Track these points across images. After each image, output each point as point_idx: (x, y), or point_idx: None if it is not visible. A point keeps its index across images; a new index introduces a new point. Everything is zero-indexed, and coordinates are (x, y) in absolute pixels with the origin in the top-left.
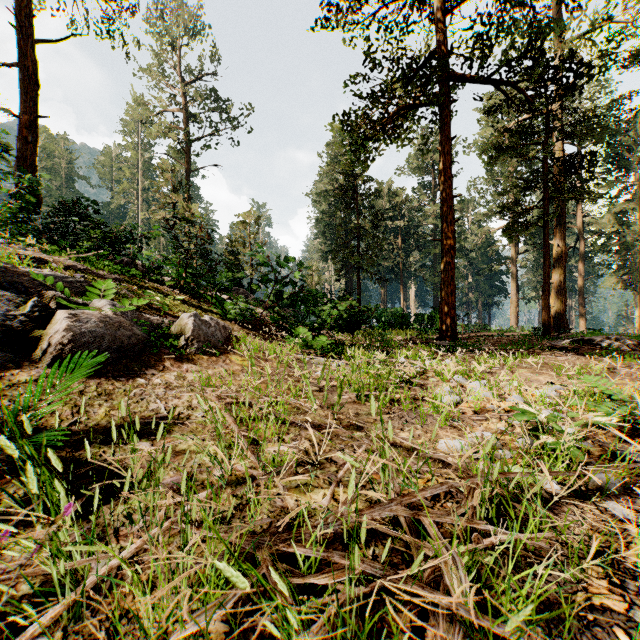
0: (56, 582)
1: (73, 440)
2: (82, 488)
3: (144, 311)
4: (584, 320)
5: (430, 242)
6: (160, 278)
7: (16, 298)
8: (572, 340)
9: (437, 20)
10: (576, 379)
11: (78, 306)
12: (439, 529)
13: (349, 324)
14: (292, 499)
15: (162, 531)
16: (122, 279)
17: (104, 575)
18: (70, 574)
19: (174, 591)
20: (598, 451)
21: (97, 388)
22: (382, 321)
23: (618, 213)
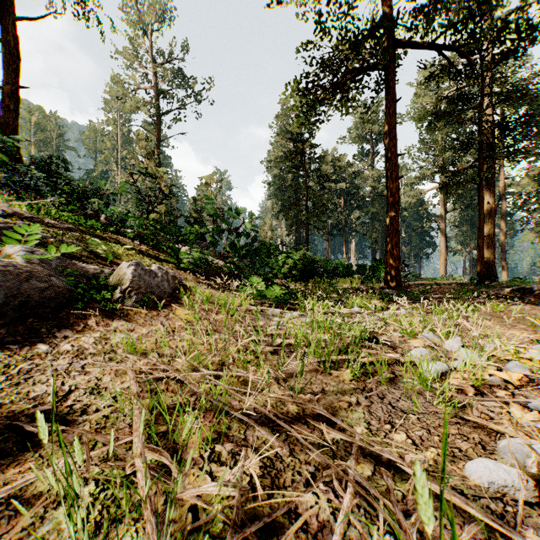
0: None
1: None
2: None
3: (87, 260)
4: (505, 270)
5: (369, 202)
6: (122, 230)
7: None
8: (511, 289)
9: None
10: None
11: None
12: None
13: (302, 274)
14: None
15: None
16: (76, 229)
17: None
18: None
19: None
20: None
21: None
22: (328, 271)
23: (536, 176)
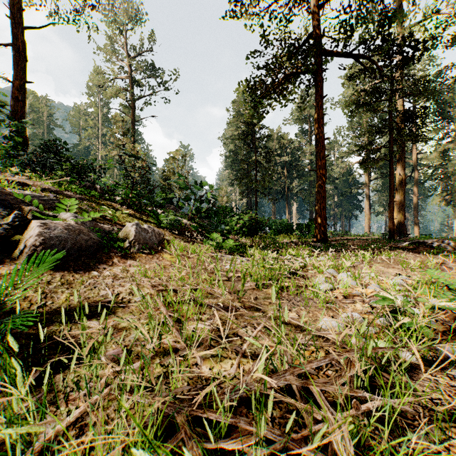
0: (8, 447)
1: (39, 320)
2: (42, 359)
3: (99, 221)
4: (417, 228)
5: (307, 172)
6: (113, 197)
7: (2, 211)
8: (411, 242)
9: (313, 11)
10: (417, 271)
11: (48, 217)
12: (323, 394)
13: (249, 231)
14: (207, 368)
15: (102, 397)
16: (84, 198)
17: (51, 438)
18: (23, 437)
19: (109, 451)
20: (441, 328)
21: (61, 279)
22: (273, 229)
23: (442, 151)
